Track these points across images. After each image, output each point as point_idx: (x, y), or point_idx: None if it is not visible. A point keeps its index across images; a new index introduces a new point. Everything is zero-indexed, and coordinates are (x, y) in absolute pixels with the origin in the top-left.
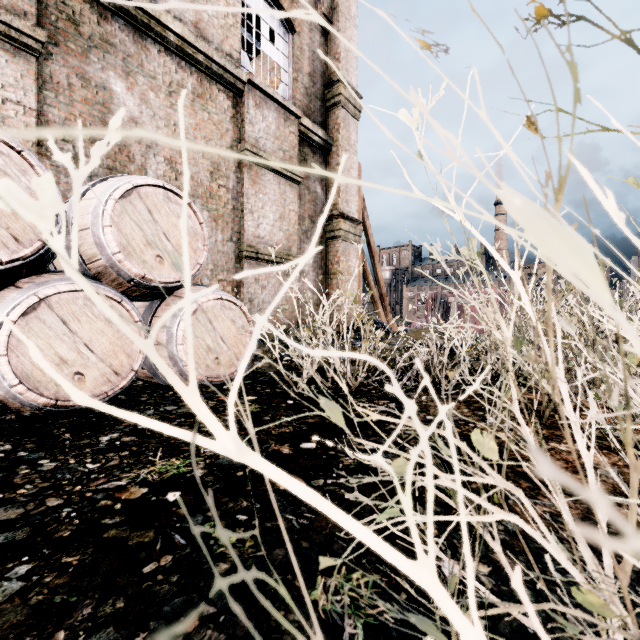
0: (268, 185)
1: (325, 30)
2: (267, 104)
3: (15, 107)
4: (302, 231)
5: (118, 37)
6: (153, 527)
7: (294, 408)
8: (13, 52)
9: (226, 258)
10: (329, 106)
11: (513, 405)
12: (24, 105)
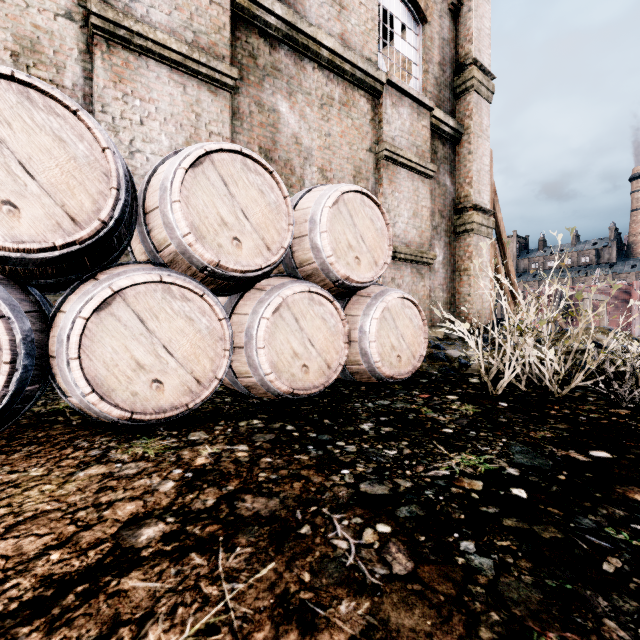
0: (403, 183)
1: (454, 13)
2: (402, 101)
3: (217, 138)
4: (432, 227)
5: (283, 62)
6: (546, 523)
7: (518, 411)
8: (216, 92)
9: None
10: (459, 93)
11: None
12: (222, 135)
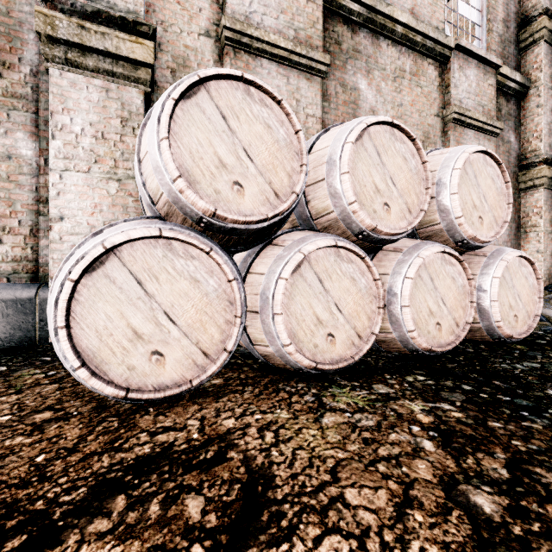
0: (469, 143)
1: None
2: (468, 63)
3: (311, 119)
4: None
5: (362, 44)
6: None
7: None
8: (311, 79)
9: None
10: (524, 46)
11: None
12: (316, 116)
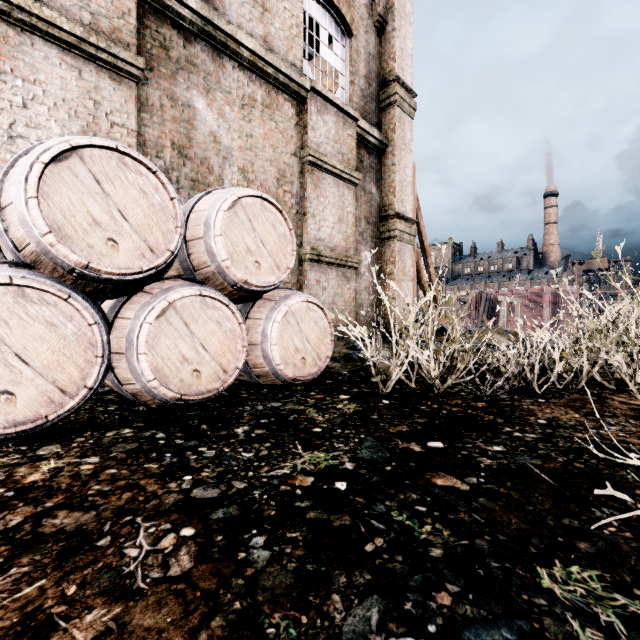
0: (328, 188)
1: (380, 31)
2: (327, 109)
3: (120, 130)
4: (358, 232)
5: (200, 58)
6: (345, 512)
7: (394, 408)
8: (119, 80)
9: None
10: (384, 106)
11: None
12: (127, 127)
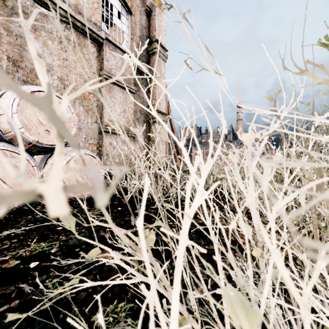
0: (117, 94)
1: (148, 14)
2: (116, 51)
3: None
4: (136, 118)
5: (29, 9)
6: (14, 283)
7: (120, 212)
8: None
9: (93, 132)
10: (150, 54)
11: (179, 214)
12: None
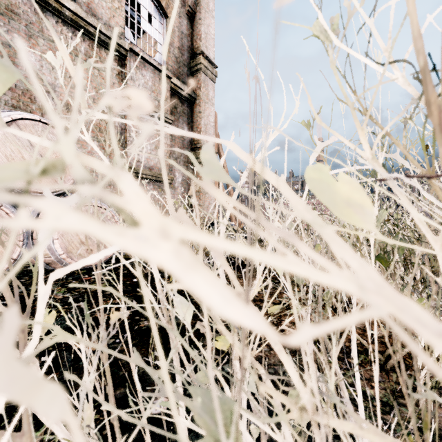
0: None
1: (191, 18)
2: (145, 67)
3: None
4: (173, 158)
5: (21, 8)
6: None
7: (134, 284)
8: None
9: None
10: (193, 71)
11: (120, 286)
12: None
